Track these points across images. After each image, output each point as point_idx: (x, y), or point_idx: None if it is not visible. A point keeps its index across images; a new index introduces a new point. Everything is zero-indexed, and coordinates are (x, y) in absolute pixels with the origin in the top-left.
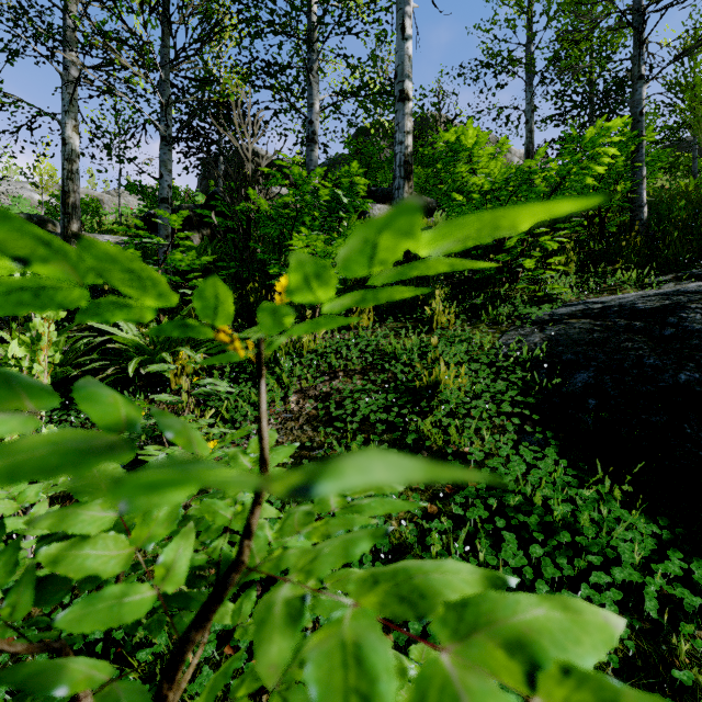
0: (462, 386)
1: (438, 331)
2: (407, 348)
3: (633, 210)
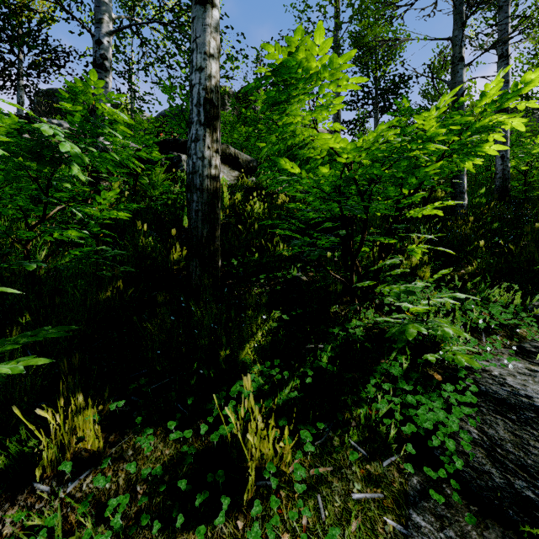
0: None
1: None
2: None
3: (455, 195)
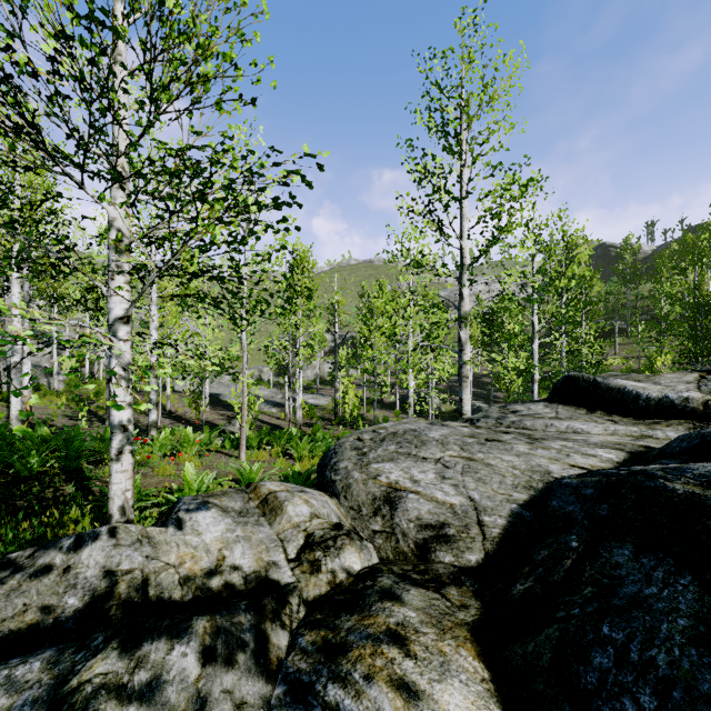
0: None
1: None
2: None
3: None
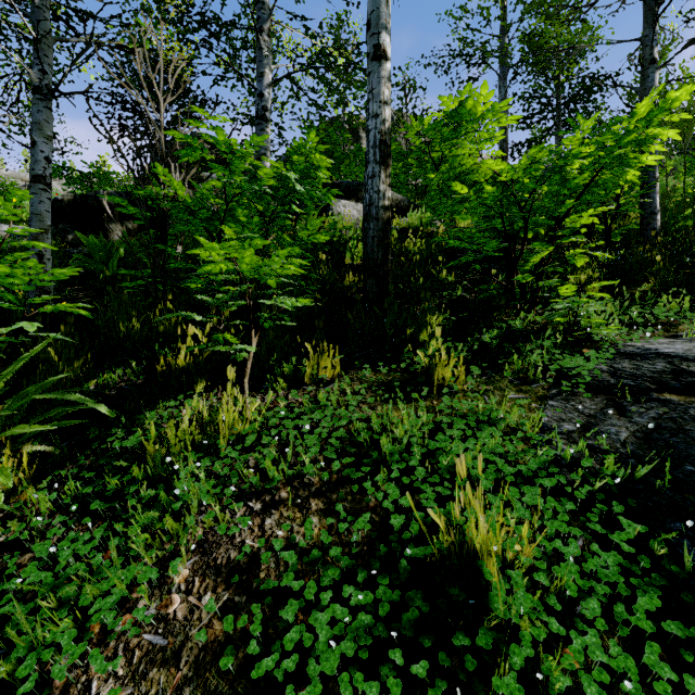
0: (524, 560)
1: (444, 399)
2: (398, 435)
3: (644, 217)
